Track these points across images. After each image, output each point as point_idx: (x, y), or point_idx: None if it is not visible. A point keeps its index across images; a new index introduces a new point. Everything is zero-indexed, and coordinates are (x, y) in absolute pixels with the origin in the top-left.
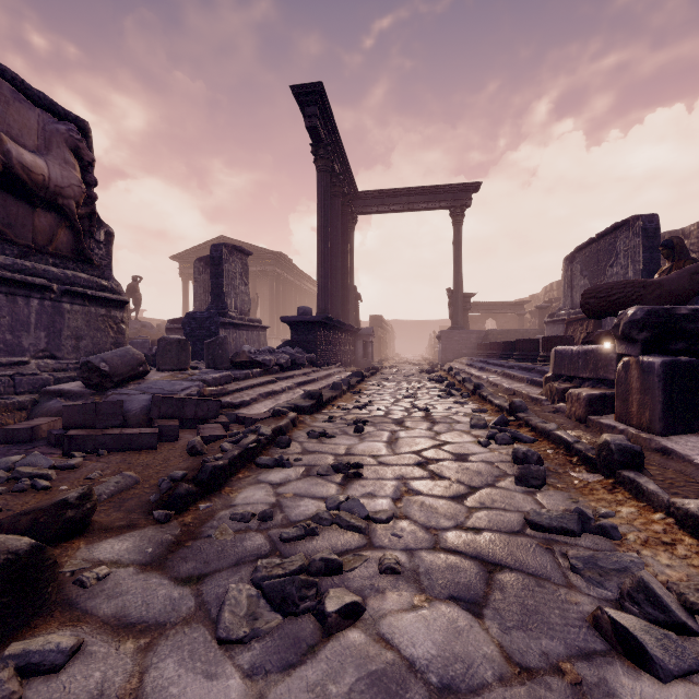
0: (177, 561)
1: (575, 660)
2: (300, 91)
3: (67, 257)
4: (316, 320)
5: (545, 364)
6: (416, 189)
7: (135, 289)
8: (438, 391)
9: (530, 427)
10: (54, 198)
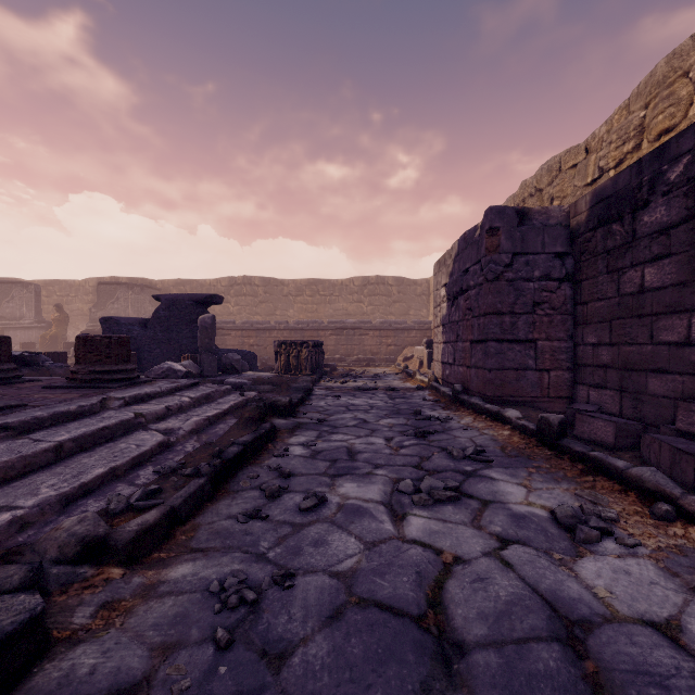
0: None
1: None
2: None
3: None
4: None
5: None
6: None
7: None
8: None
9: None
10: None
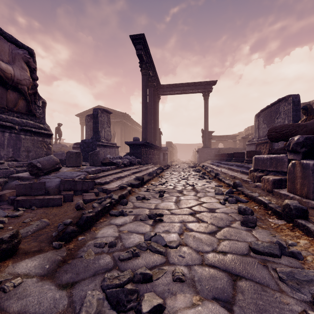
0: (61, 273)
1: None
2: (134, 37)
3: (23, 113)
4: (141, 143)
5: (248, 163)
6: (187, 83)
7: (59, 129)
8: (198, 176)
9: (244, 194)
10: (16, 85)
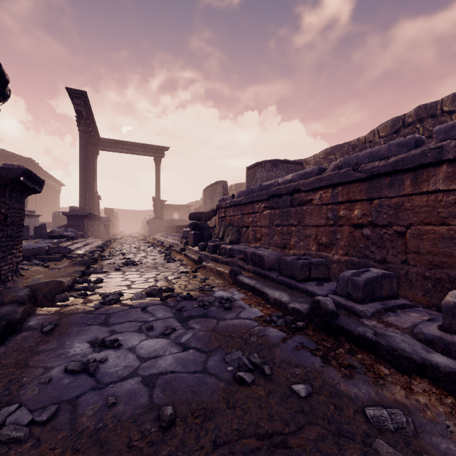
0: (104, 267)
1: (163, 264)
2: (72, 91)
3: None
4: (85, 215)
5: None
6: (136, 143)
7: None
8: (148, 246)
9: (172, 250)
10: None
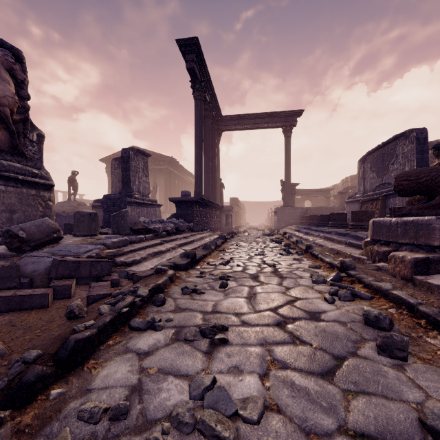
0: None
1: None
2: (183, 43)
3: (3, 150)
4: (193, 200)
5: (354, 230)
6: (260, 114)
7: (74, 180)
8: (279, 250)
9: (363, 284)
10: None
